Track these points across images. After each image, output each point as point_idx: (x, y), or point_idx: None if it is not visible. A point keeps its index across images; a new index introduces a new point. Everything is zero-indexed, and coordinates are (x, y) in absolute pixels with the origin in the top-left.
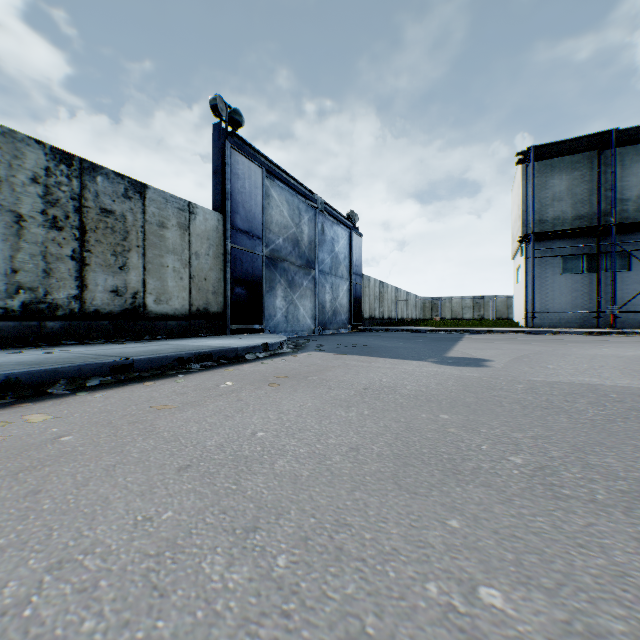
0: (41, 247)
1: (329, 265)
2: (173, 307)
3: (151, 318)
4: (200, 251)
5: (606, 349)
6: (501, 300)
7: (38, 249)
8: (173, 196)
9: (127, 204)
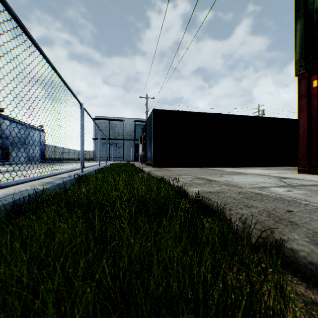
0: None
1: (32, 143)
2: None
3: None
4: None
5: None
6: None
7: None
8: None
9: None
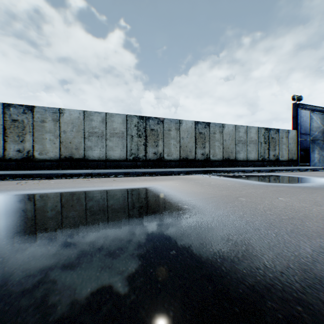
0: (263, 148)
1: None
2: (284, 158)
3: (279, 161)
4: (290, 142)
5: None
6: None
7: (263, 148)
8: (284, 129)
9: (275, 135)
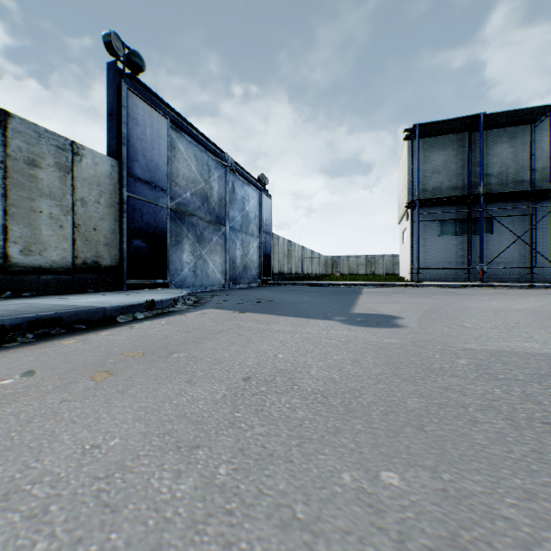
0: None
1: (240, 223)
2: (50, 259)
3: (16, 271)
4: (88, 198)
5: (495, 301)
6: (388, 259)
7: None
8: (50, 131)
9: None
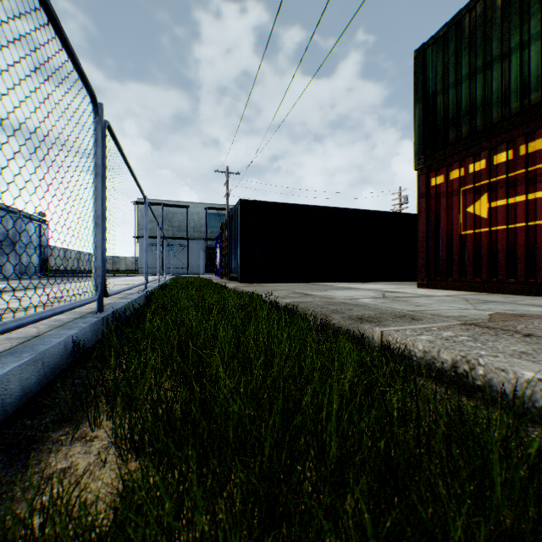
0: None
1: (26, 243)
2: None
3: None
4: None
5: None
6: None
7: None
8: None
9: None
